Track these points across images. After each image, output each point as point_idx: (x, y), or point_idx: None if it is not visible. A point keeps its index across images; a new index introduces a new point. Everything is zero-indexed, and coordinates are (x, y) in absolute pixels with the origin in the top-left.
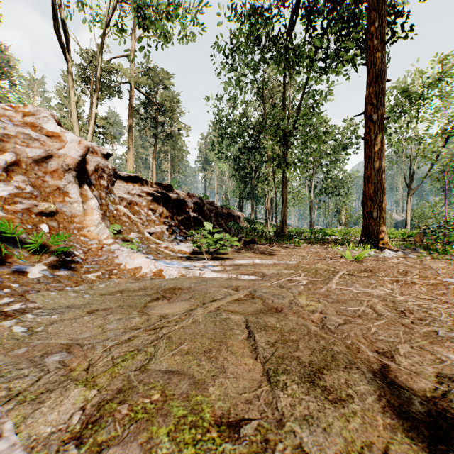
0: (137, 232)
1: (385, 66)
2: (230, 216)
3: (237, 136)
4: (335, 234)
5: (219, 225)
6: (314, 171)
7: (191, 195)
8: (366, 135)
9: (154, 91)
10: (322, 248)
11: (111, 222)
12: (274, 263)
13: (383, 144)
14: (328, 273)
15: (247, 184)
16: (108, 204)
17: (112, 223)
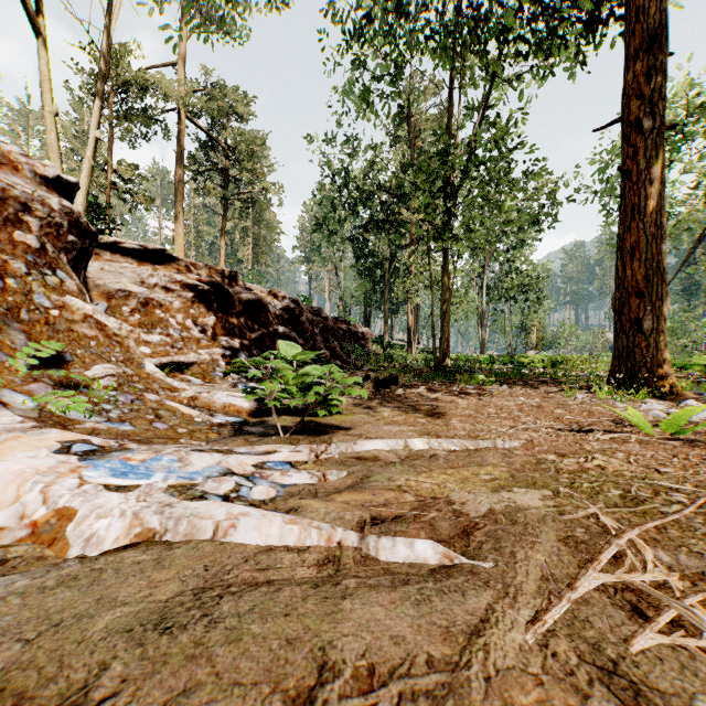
0: (120, 362)
1: (667, 19)
2: (349, 333)
3: (361, 202)
4: (537, 365)
5: (330, 350)
6: (488, 260)
7: (278, 294)
8: (627, 163)
9: (221, 125)
10: (539, 395)
11: (33, 336)
12: (464, 449)
13: (662, 180)
14: (691, 511)
15: (377, 283)
16: (33, 291)
17: (38, 340)
